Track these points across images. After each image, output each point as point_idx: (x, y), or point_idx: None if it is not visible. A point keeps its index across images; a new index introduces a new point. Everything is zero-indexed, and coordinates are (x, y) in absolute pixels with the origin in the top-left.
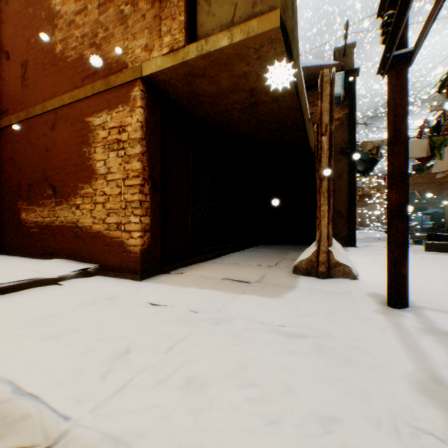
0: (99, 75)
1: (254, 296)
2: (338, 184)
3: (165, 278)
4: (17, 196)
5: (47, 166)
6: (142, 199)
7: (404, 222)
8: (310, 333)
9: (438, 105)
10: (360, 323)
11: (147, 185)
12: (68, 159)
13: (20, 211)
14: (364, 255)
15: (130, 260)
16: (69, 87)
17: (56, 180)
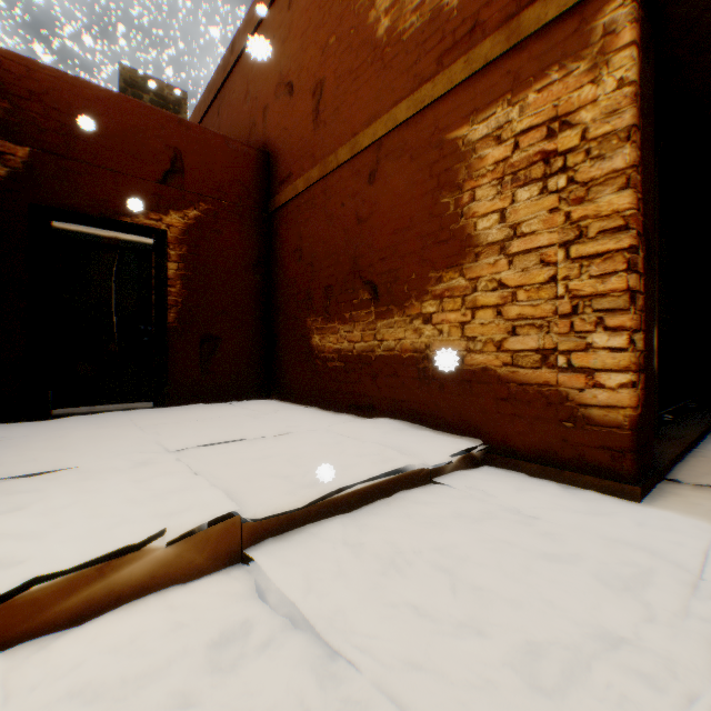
0: (483, 29)
1: None
2: None
3: (710, 503)
4: (303, 309)
5: (357, 251)
6: (633, 287)
7: None
8: None
9: None
10: None
11: (638, 249)
12: (404, 228)
13: (309, 333)
14: None
15: (590, 441)
16: (406, 88)
17: (376, 273)
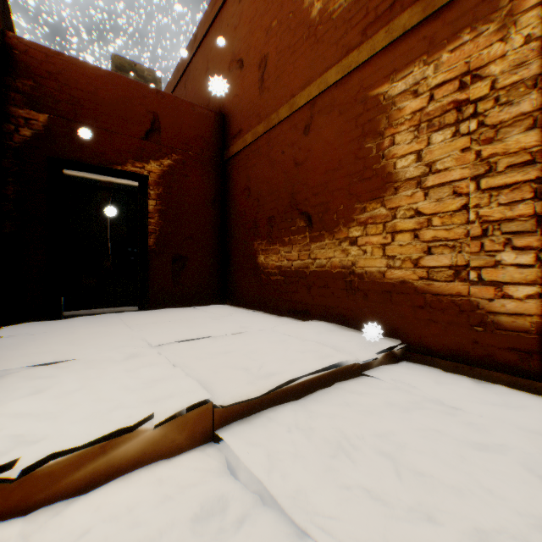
0: (401, 4)
1: None
2: None
3: None
4: (251, 234)
5: (295, 188)
6: (539, 213)
7: None
8: None
9: None
10: None
11: None
12: (333, 169)
13: (255, 253)
14: None
15: (498, 343)
16: (335, 57)
17: (310, 206)
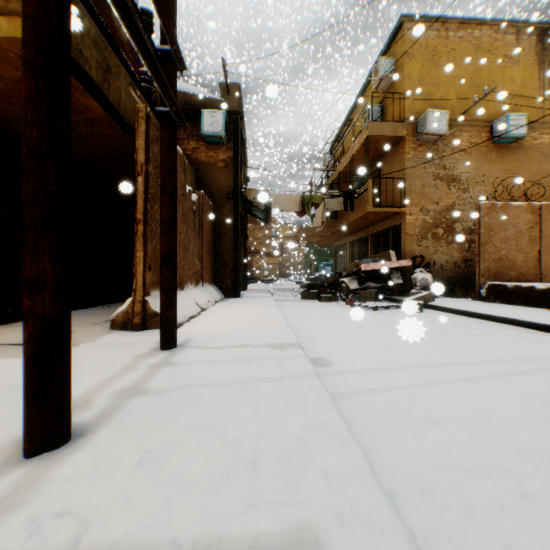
0: None
1: (1, 359)
2: (223, 230)
3: None
4: None
5: None
6: None
7: (171, 268)
8: (6, 386)
9: (329, 165)
10: (94, 368)
11: None
12: None
13: None
14: (231, 305)
15: None
16: None
17: None
